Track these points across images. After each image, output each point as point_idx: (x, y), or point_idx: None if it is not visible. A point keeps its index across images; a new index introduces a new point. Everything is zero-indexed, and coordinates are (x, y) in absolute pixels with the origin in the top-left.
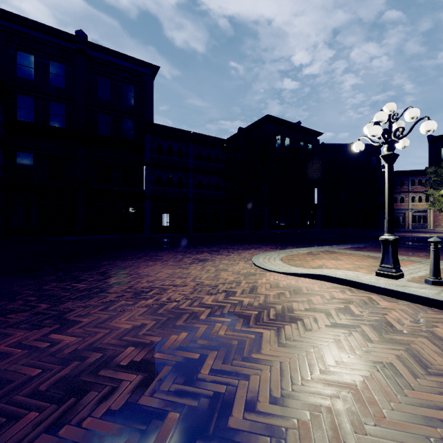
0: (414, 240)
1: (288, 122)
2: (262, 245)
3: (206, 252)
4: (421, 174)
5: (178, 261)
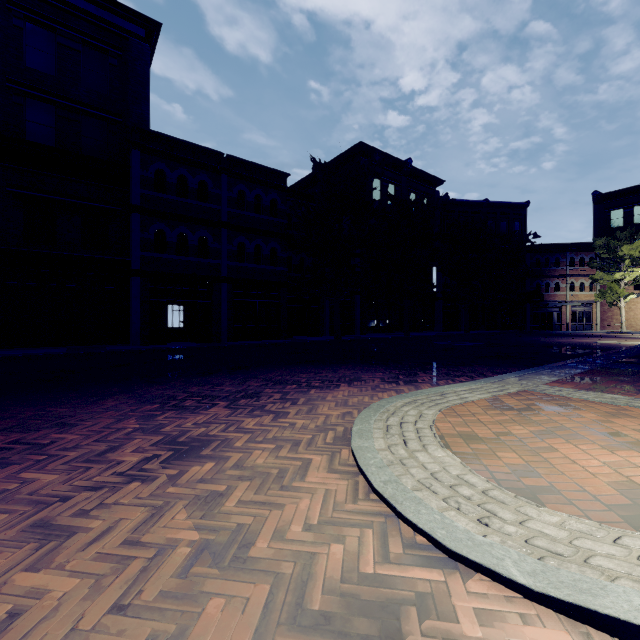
0: (635, 354)
1: (392, 158)
2: (362, 370)
3: (223, 403)
4: (584, 249)
5: (95, 458)
